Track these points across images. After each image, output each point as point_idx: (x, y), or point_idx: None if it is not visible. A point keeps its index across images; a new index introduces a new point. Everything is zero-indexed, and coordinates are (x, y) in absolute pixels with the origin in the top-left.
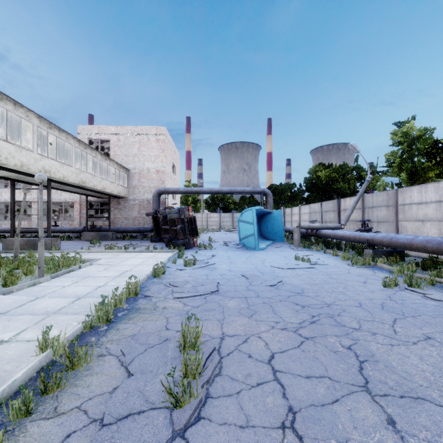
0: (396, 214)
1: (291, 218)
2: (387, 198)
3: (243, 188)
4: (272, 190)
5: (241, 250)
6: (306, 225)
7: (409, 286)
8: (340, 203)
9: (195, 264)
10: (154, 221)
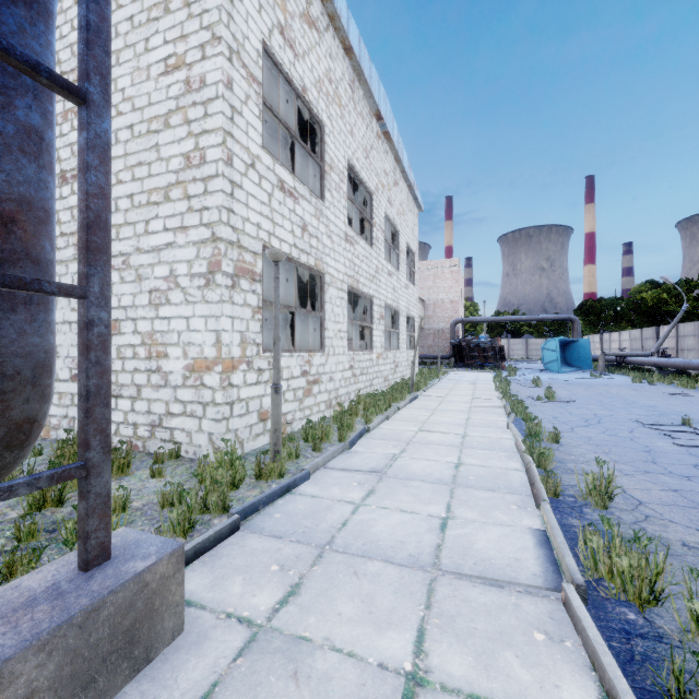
0: (698, 343)
1: (609, 345)
2: (694, 328)
3: (545, 316)
4: (586, 308)
5: (545, 373)
6: (611, 352)
7: (648, 383)
8: (658, 331)
9: (515, 375)
10: (457, 349)
